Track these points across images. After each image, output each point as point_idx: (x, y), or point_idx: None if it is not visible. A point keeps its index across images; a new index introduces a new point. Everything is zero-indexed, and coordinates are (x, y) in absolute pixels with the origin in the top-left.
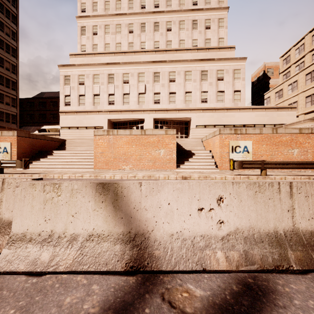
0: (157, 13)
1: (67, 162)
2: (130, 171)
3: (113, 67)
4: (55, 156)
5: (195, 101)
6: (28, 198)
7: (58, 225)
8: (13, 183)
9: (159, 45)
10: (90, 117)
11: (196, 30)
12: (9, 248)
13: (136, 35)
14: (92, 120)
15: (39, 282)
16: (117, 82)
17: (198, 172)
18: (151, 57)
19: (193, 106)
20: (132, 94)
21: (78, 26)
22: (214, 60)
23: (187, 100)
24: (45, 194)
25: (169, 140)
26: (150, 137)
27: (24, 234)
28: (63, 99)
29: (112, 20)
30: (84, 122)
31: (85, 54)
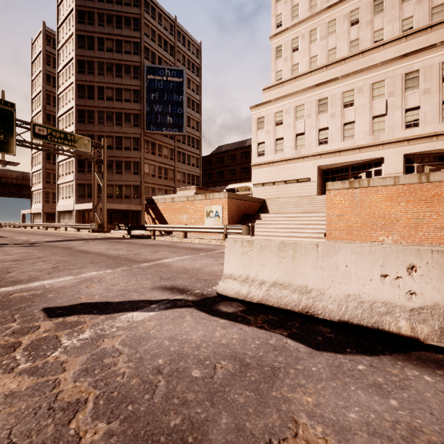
0: None
1: (283, 229)
2: (396, 245)
3: (325, 88)
4: (265, 220)
5: None
6: None
7: None
8: None
9: (412, 24)
10: (291, 166)
11: None
12: None
13: (364, 24)
14: (293, 171)
15: None
16: (333, 109)
17: None
18: (396, 50)
19: None
20: (359, 121)
21: (272, 48)
22: None
23: None
24: None
25: None
26: (442, 186)
27: None
28: (256, 149)
29: (321, 19)
30: (282, 175)
31: (282, 82)
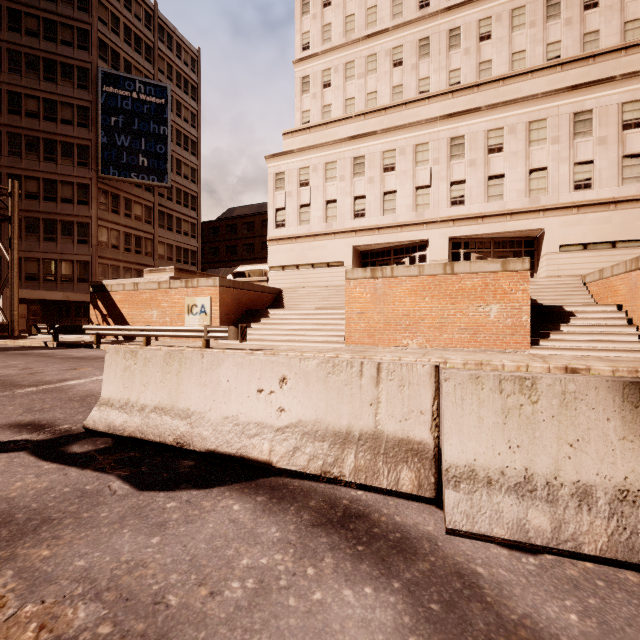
0: (457, 7)
1: (295, 331)
2: (420, 350)
3: (362, 143)
4: (273, 319)
5: (556, 189)
6: (470, 402)
7: (539, 461)
8: (397, 371)
9: (460, 78)
10: (319, 244)
11: (555, 20)
12: (455, 490)
13: (409, 68)
14: (323, 251)
15: (546, 566)
16: (371, 172)
17: (599, 359)
18: (442, 107)
19: (549, 202)
20: (401, 191)
21: (297, 78)
22: (612, 81)
23: (534, 188)
24: (504, 396)
25: (512, 284)
26: (466, 279)
27: (470, 468)
28: (273, 217)
29: (359, 50)
30: (309, 255)
31: (309, 127)
